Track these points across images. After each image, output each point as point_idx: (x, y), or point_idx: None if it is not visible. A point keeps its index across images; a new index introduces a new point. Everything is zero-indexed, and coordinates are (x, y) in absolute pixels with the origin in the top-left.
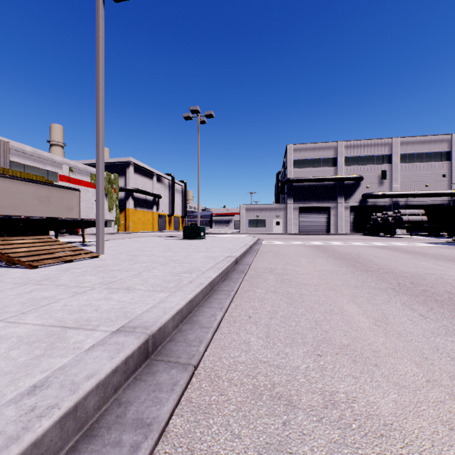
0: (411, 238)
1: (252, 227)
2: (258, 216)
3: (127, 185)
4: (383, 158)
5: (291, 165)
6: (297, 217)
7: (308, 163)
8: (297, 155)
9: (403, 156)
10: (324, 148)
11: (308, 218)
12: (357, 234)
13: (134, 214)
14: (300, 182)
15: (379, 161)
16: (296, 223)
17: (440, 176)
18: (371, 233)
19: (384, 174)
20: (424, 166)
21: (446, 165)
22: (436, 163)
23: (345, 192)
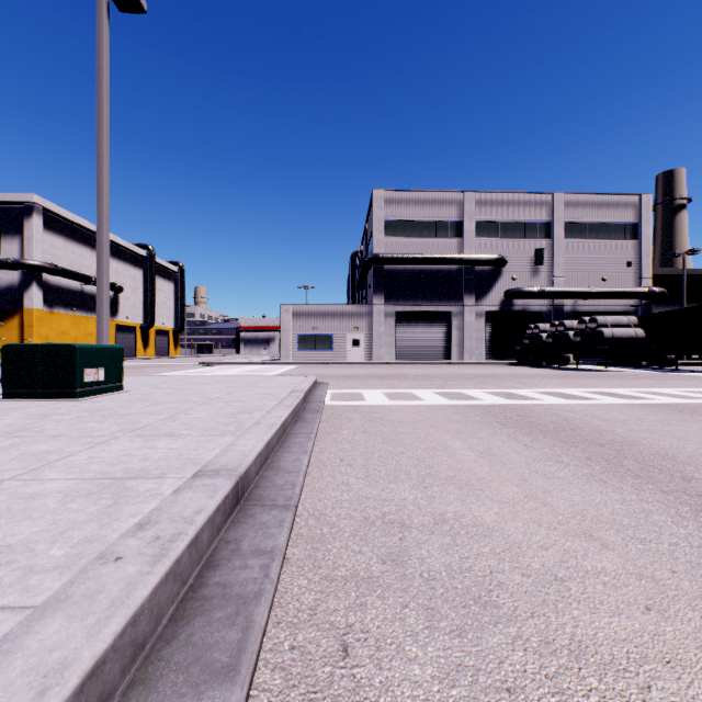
0: (621, 372)
1: (306, 351)
2: (318, 328)
3: (26, 257)
4: (538, 229)
5: (382, 230)
6: (392, 332)
7: (413, 229)
8: (392, 211)
9: (569, 226)
10: (441, 203)
11: (412, 333)
12: (501, 363)
13: (48, 321)
14: (398, 263)
15: (533, 232)
16: (390, 343)
17: (623, 264)
18: (526, 361)
19: (541, 256)
20: (600, 245)
21: (632, 246)
22: (617, 241)
23: (476, 285)
